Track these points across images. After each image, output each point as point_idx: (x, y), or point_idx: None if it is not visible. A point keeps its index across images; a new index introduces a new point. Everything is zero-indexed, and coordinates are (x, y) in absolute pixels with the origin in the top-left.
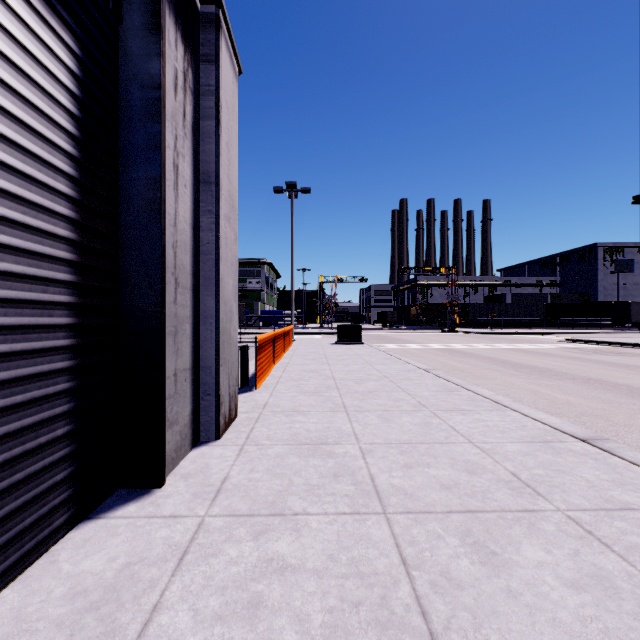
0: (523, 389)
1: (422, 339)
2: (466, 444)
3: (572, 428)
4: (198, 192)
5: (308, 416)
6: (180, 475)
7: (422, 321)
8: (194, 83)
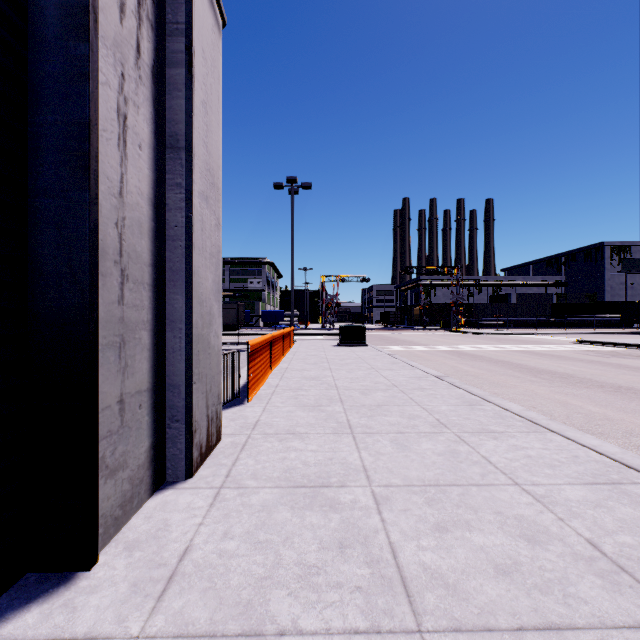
0: (550, 400)
1: (427, 340)
2: (511, 487)
3: (639, 461)
4: (163, 160)
5: (306, 441)
6: (124, 544)
7: (425, 321)
8: (156, 16)
